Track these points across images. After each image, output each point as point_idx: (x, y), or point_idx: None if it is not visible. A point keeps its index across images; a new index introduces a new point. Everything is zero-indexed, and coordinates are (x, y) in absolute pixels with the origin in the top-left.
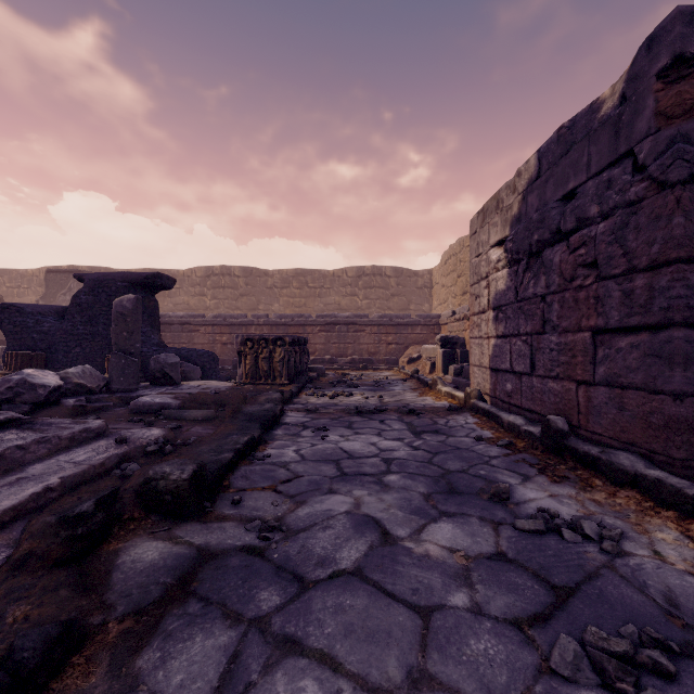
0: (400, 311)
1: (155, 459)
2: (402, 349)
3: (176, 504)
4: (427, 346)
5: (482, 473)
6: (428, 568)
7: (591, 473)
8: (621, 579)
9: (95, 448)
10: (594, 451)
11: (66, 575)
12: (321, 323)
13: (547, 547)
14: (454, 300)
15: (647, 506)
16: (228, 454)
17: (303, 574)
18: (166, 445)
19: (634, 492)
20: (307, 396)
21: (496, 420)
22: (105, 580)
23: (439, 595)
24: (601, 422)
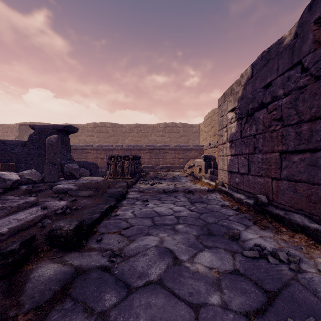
0: (185, 144)
1: (61, 217)
2: (185, 161)
3: (66, 243)
4: (197, 160)
5: (224, 224)
6: (198, 280)
7: (280, 224)
8: (303, 287)
9: (30, 211)
10: (281, 213)
11: (0, 285)
12: (147, 149)
13: (260, 266)
14: (210, 138)
15: (311, 243)
16: (97, 215)
17: (130, 283)
18: (67, 209)
19: (304, 235)
20: (140, 184)
21: (230, 196)
22: (22, 288)
23: (204, 297)
24: (284, 198)
